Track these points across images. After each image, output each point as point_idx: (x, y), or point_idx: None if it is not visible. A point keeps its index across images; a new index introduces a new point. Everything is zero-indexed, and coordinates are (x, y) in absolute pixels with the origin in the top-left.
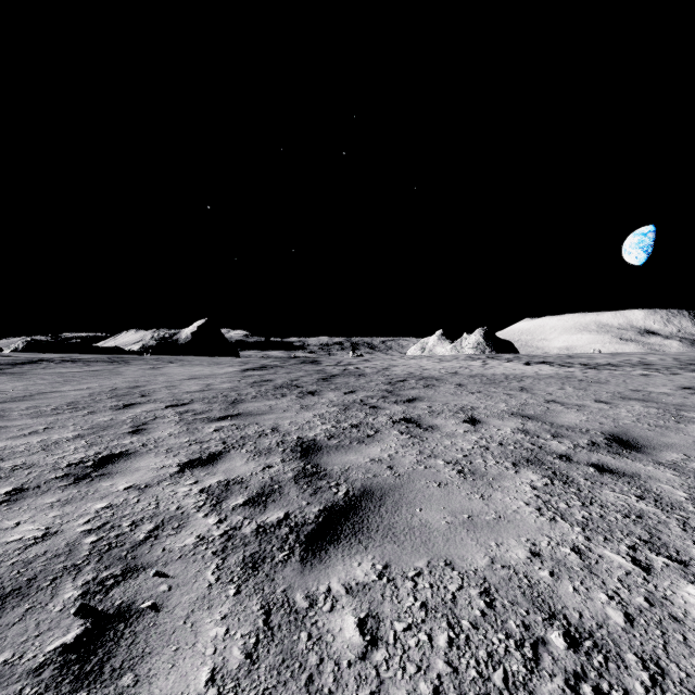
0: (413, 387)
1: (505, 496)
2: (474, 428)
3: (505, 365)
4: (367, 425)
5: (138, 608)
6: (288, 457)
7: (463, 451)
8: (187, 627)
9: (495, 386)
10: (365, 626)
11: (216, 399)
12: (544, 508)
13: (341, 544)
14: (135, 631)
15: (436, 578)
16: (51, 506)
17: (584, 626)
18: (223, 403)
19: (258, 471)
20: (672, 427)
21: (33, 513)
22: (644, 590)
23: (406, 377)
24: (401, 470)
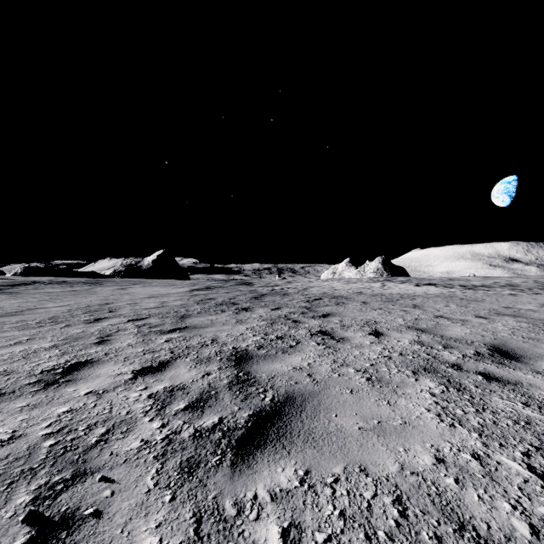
0: (326, 304)
1: (408, 403)
2: (378, 340)
3: (399, 286)
4: (290, 337)
5: (81, 515)
6: (224, 365)
7: (370, 360)
8: (123, 536)
9: (393, 303)
10: (288, 536)
11: (169, 314)
12: (443, 414)
13: (267, 449)
14: (75, 540)
15: (352, 484)
16: (21, 410)
17: (493, 538)
18: (174, 318)
19: (199, 378)
20: (542, 339)
21: (4, 416)
22: (543, 499)
23: (321, 296)
24: (318, 378)
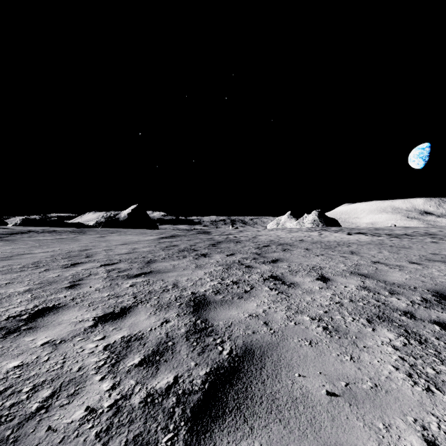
0: (274, 250)
1: (373, 358)
2: (326, 285)
3: (334, 235)
4: (244, 281)
5: None
6: (182, 312)
7: (322, 307)
8: None
9: (332, 250)
10: None
11: (137, 259)
12: (414, 374)
13: (226, 423)
14: None
15: None
16: None
17: None
18: (141, 263)
19: (157, 326)
20: None
21: None
22: None
23: (269, 243)
24: (275, 326)
